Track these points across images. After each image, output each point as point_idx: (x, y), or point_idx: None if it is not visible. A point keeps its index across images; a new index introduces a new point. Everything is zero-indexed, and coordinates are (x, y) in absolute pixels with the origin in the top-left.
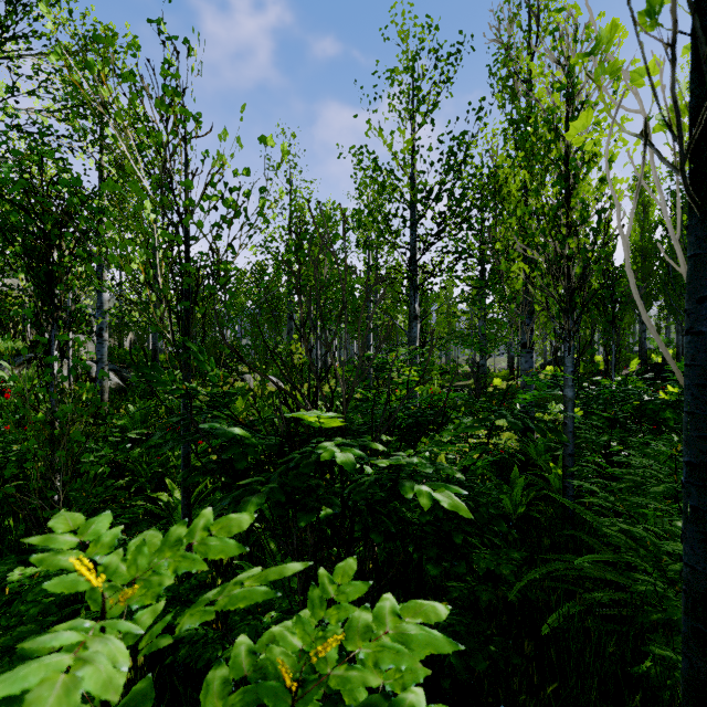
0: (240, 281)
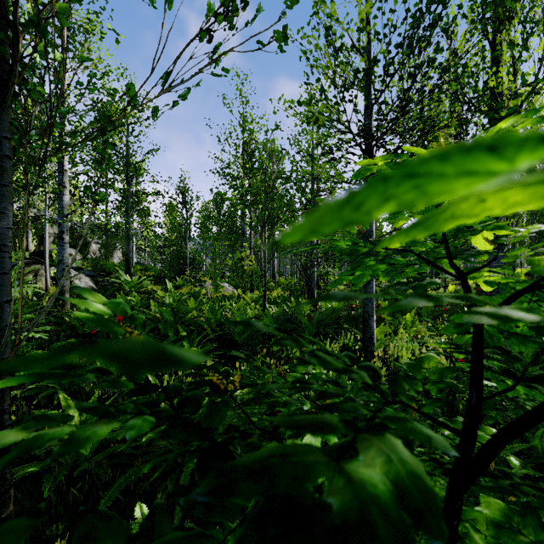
0: (205, 210)
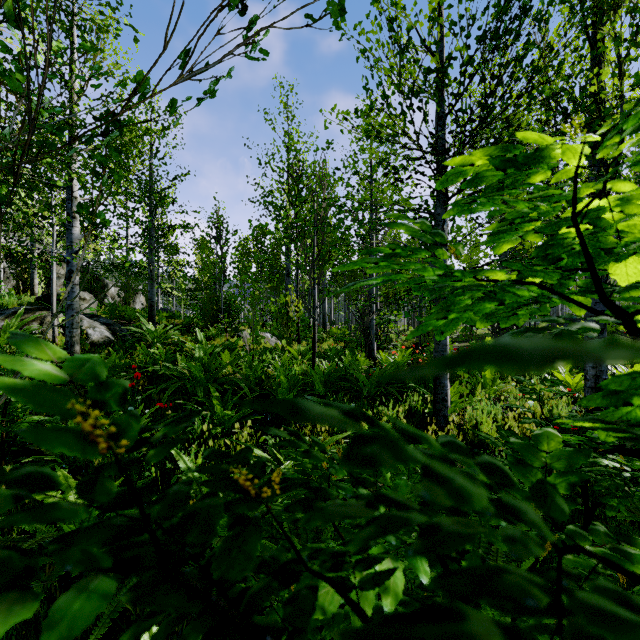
0: (243, 246)
